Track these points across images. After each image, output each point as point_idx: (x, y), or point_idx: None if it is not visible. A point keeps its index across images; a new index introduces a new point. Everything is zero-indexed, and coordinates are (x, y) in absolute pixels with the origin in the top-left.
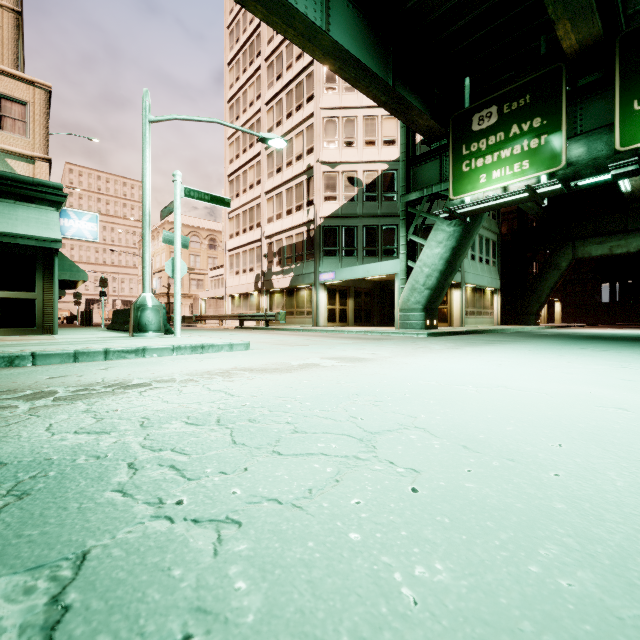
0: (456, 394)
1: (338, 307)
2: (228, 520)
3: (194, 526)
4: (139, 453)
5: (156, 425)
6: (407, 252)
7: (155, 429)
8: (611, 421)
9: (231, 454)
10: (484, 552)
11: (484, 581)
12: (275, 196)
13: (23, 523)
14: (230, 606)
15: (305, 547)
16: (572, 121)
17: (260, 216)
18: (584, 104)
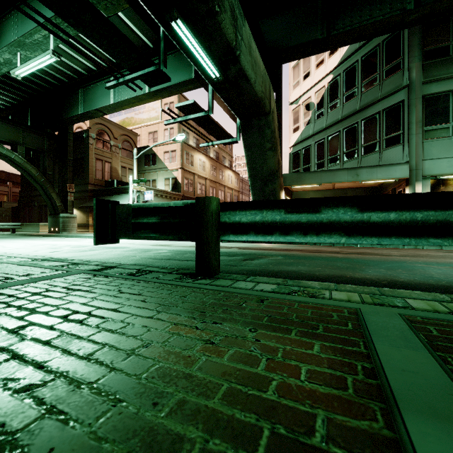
0: None
1: None
2: None
3: None
4: None
5: None
6: None
7: None
8: None
9: None
10: None
11: None
12: None
13: None
14: None
15: None
16: None
17: None
18: None
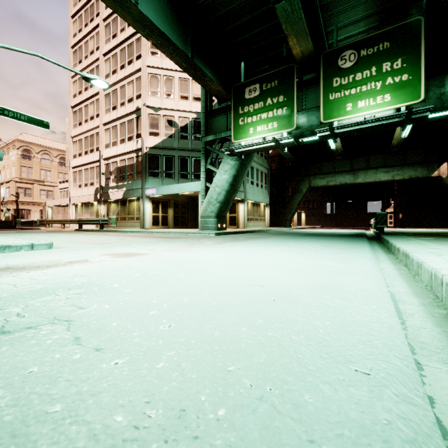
0: (160, 282)
1: (161, 214)
2: None
3: None
4: None
5: None
6: (206, 176)
7: None
8: (241, 297)
9: None
10: None
11: None
12: (111, 128)
13: None
14: None
15: None
16: (301, 101)
17: (99, 142)
18: (307, 92)
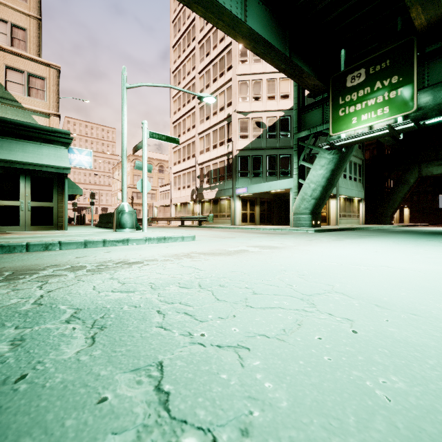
0: (354, 271)
1: (249, 212)
2: (240, 346)
3: (220, 349)
4: (160, 305)
5: (161, 288)
6: (298, 173)
7: (162, 290)
8: None
9: (219, 306)
10: (421, 371)
11: (430, 389)
12: (205, 136)
13: (112, 344)
14: (268, 396)
15: (298, 364)
16: (421, 77)
17: (195, 150)
18: (430, 65)
